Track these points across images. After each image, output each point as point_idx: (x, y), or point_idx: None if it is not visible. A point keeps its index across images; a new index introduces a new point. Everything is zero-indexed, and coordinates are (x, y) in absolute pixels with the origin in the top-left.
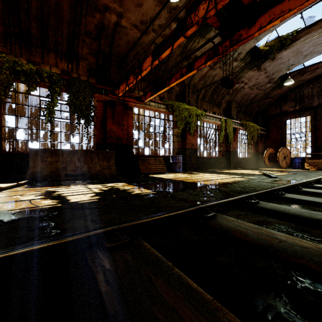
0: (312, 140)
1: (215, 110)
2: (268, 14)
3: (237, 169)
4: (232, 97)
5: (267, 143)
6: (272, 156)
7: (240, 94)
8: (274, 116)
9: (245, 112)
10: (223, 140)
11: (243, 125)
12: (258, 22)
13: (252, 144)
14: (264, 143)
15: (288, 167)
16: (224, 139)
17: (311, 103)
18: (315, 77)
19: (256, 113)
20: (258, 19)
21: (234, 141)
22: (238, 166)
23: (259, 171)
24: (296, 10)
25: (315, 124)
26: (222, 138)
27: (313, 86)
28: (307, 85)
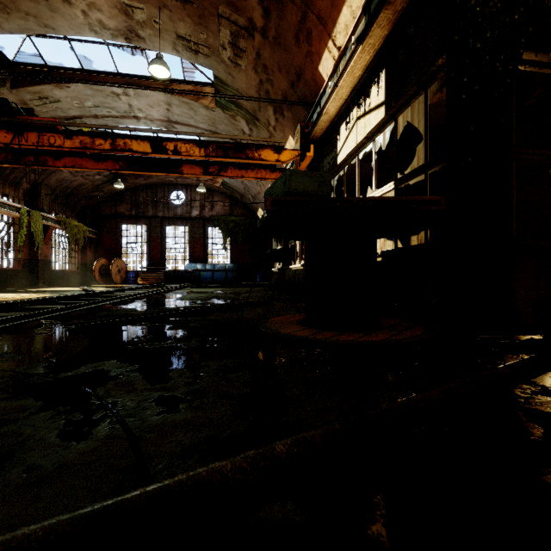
0: (148, 252)
1: (7, 192)
2: (72, 160)
3: (50, 287)
4: (41, 178)
5: (100, 251)
6: (105, 268)
7: (56, 178)
8: (108, 217)
9: (65, 203)
10: (24, 242)
11: (62, 223)
12: (63, 160)
13: (78, 250)
14: (96, 251)
15: (124, 283)
16: (27, 240)
17: (146, 211)
18: (150, 185)
19: (83, 208)
20: (63, 157)
21: (45, 245)
22: (53, 283)
23: (81, 288)
24: (91, 170)
25: (150, 235)
26: (22, 239)
27: (148, 194)
28: (143, 191)
